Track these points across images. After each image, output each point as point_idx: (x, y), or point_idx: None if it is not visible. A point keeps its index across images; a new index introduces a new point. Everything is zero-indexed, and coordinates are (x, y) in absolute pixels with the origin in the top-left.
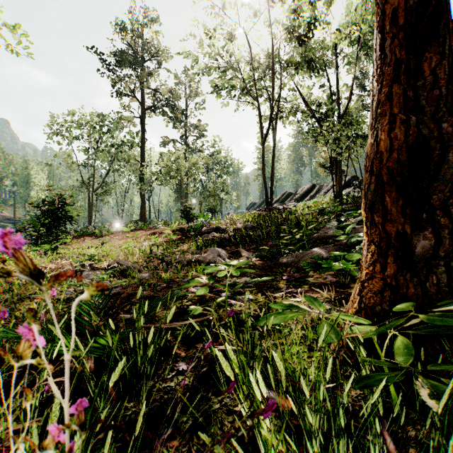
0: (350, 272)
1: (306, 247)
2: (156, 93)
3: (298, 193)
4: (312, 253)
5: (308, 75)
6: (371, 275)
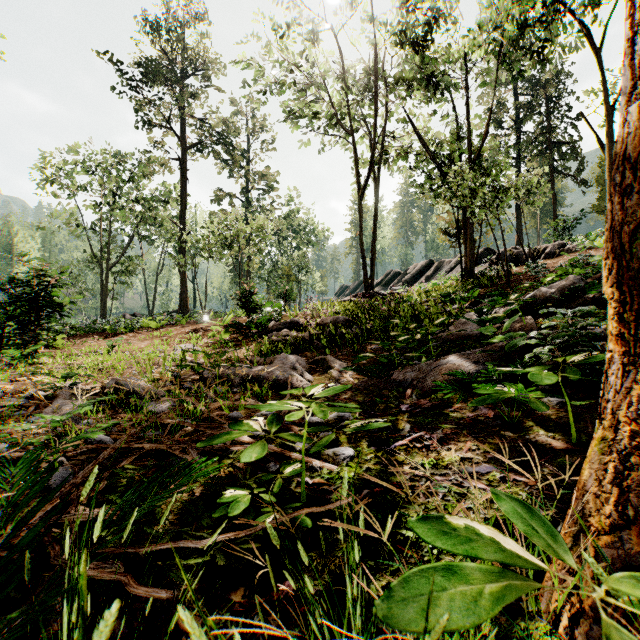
0: (532, 405)
1: (430, 353)
2: (203, 125)
3: (408, 273)
4: (446, 364)
5: (426, 100)
6: None
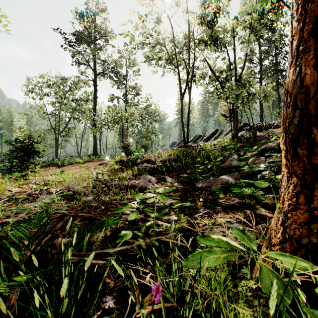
0: (258, 197)
1: (215, 174)
2: (105, 63)
3: (206, 135)
4: (221, 179)
5: (214, 50)
6: (294, 206)
